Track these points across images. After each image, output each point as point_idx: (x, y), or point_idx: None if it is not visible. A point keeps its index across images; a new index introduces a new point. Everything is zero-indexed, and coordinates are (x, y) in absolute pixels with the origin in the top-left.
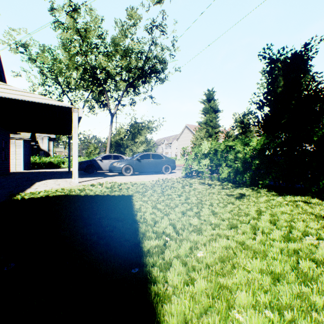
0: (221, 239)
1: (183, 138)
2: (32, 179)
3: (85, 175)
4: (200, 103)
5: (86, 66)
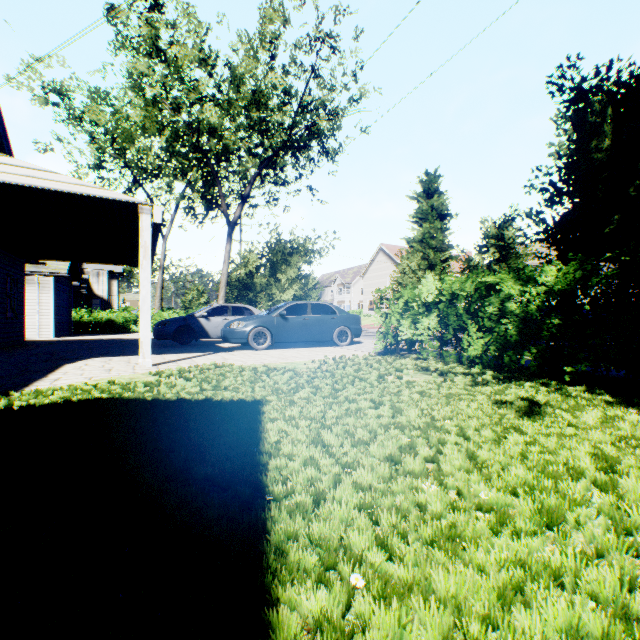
0: (540, 587)
1: (375, 273)
2: (60, 358)
3: (172, 348)
4: (411, 199)
5: (178, 125)
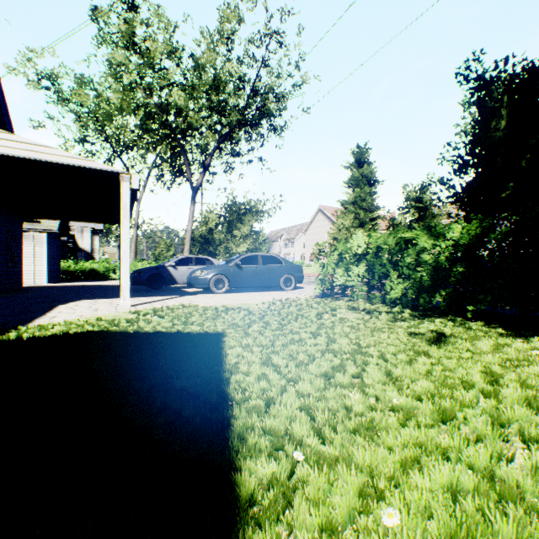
0: (432, 459)
1: (315, 230)
2: (54, 300)
3: (146, 292)
4: (345, 168)
5: (150, 106)
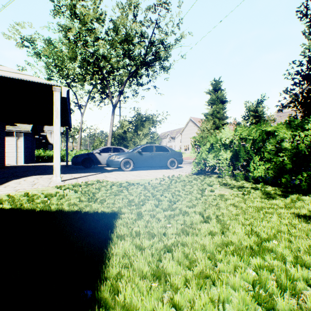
0: None
1: (187, 132)
2: (14, 176)
3: (80, 170)
4: (206, 93)
5: (86, 54)
